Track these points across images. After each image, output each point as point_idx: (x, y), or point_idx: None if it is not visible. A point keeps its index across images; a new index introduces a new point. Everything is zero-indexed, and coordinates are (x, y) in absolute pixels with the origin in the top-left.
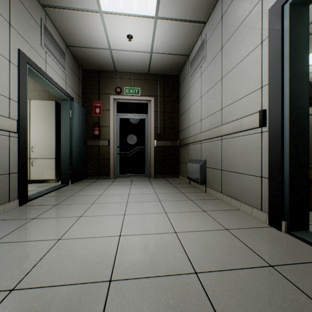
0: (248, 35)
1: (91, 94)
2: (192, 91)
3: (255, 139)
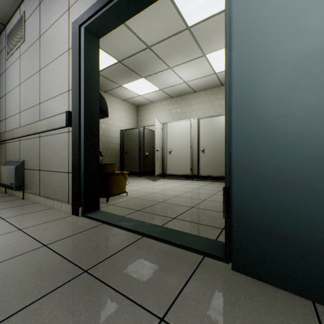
0: (60, 37)
1: None
2: (10, 74)
3: (65, 137)
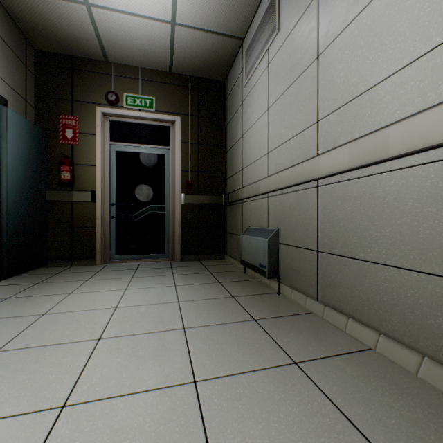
0: None
1: (55, 100)
2: (249, 103)
3: (429, 177)
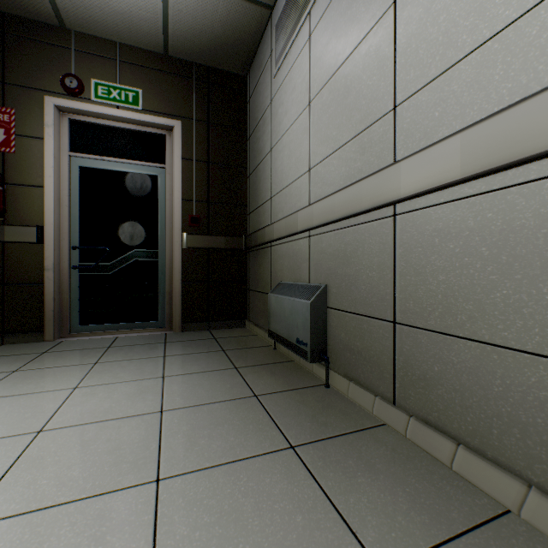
0: None
1: None
2: (281, 100)
3: None
